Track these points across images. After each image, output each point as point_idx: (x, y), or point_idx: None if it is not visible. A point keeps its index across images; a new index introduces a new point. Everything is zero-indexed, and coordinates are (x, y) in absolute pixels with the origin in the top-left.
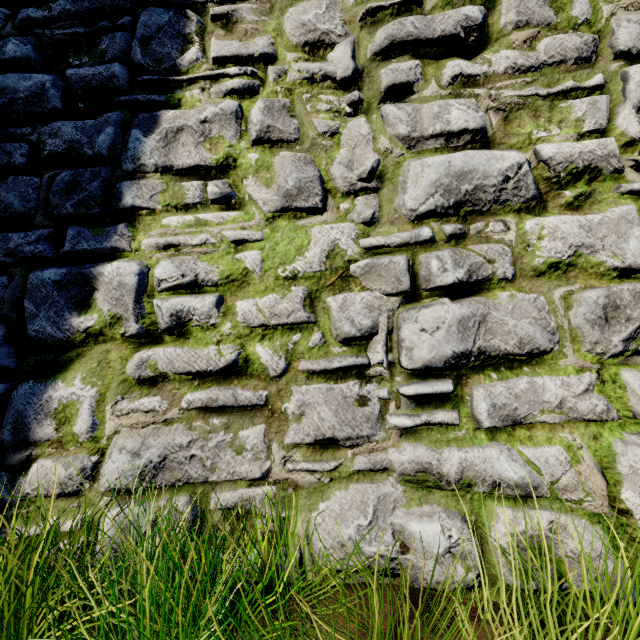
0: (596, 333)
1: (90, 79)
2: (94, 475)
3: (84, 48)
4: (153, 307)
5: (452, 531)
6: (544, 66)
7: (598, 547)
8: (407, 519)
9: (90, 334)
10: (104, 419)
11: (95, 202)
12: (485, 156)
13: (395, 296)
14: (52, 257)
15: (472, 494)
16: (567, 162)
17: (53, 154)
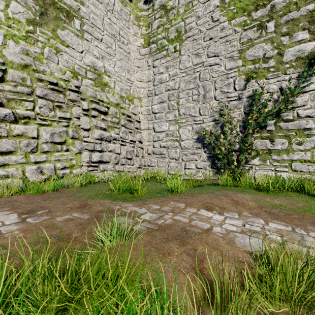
0: (25, 148)
1: None
2: None
3: None
4: None
5: None
6: (19, 92)
7: (20, 183)
8: None
9: None
10: None
11: None
12: (0, 109)
13: None
14: None
15: None
16: (23, 115)
17: None
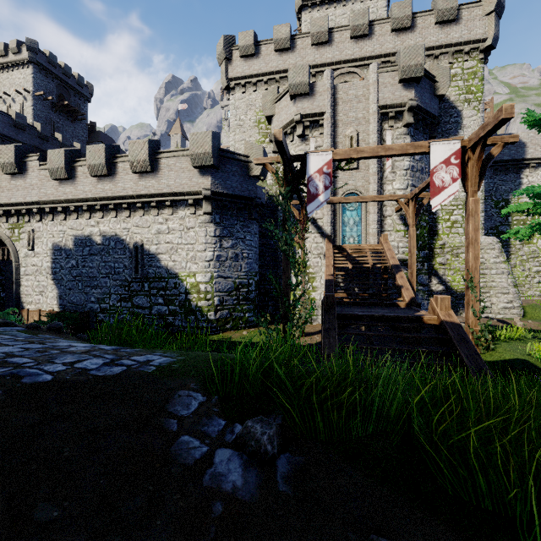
0: None
1: None
2: None
3: None
4: None
5: (538, 293)
6: None
7: None
8: (535, 292)
9: None
10: None
11: None
12: (539, 268)
13: (532, 278)
14: None
15: (539, 291)
16: None
17: None
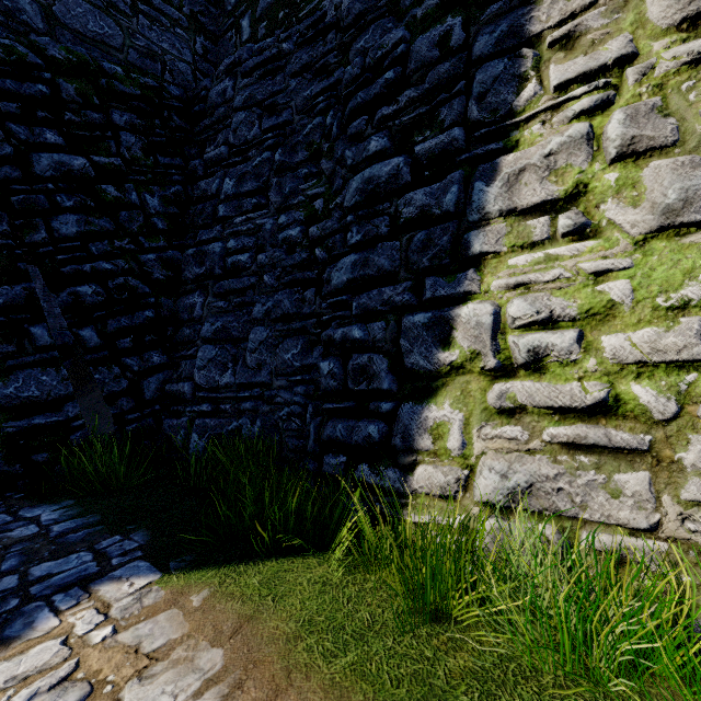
0: None
1: (433, 149)
2: (465, 486)
3: (425, 124)
4: (505, 343)
5: None
6: None
7: None
8: None
9: (453, 367)
10: (471, 440)
11: (445, 254)
12: None
13: None
14: (415, 304)
15: None
16: None
17: (407, 220)
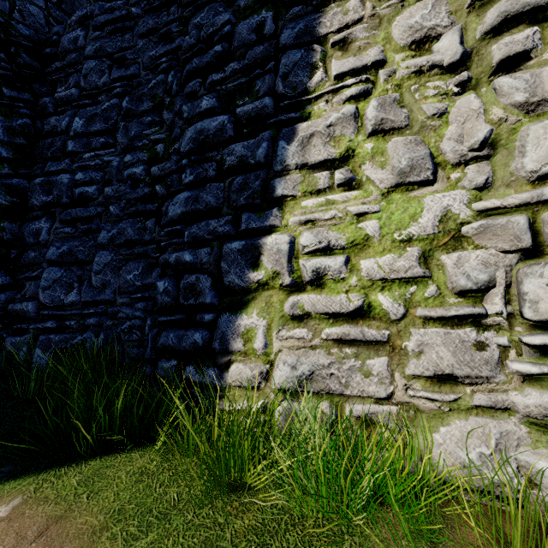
0: None
1: (250, 112)
2: (267, 377)
3: (245, 92)
4: (298, 265)
5: None
6: None
7: None
8: (534, 458)
9: (260, 284)
10: (271, 341)
11: (257, 195)
12: None
13: (513, 253)
14: (234, 234)
15: None
16: None
17: (230, 166)
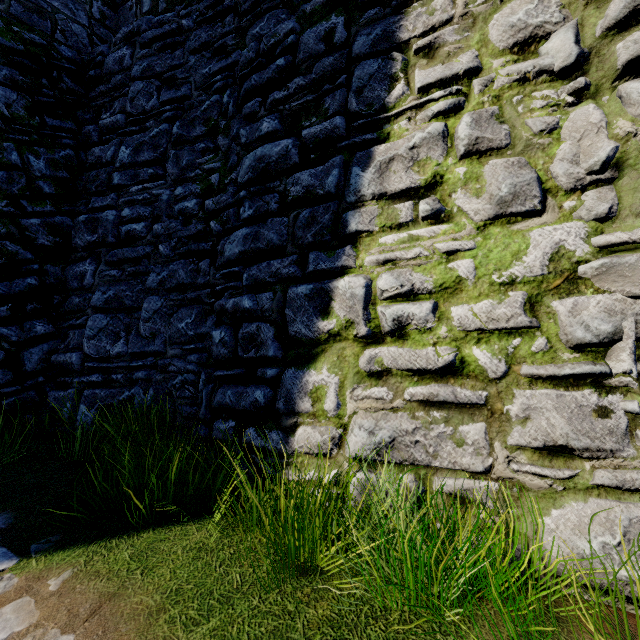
0: None
1: (318, 134)
2: (339, 444)
3: (312, 111)
4: (375, 313)
5: None
6: None
7: None
8: None
9: (331, 335)
10: (345, 401)
11: (327, 231)
12: None
13: None
14: (300, 276)
15: None
16: None
17: (295, 198)
